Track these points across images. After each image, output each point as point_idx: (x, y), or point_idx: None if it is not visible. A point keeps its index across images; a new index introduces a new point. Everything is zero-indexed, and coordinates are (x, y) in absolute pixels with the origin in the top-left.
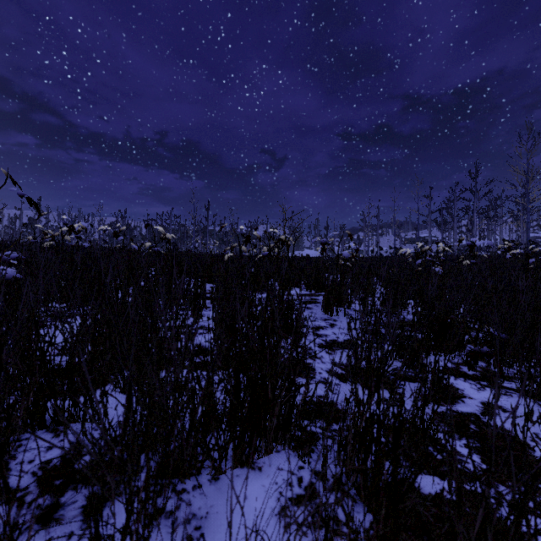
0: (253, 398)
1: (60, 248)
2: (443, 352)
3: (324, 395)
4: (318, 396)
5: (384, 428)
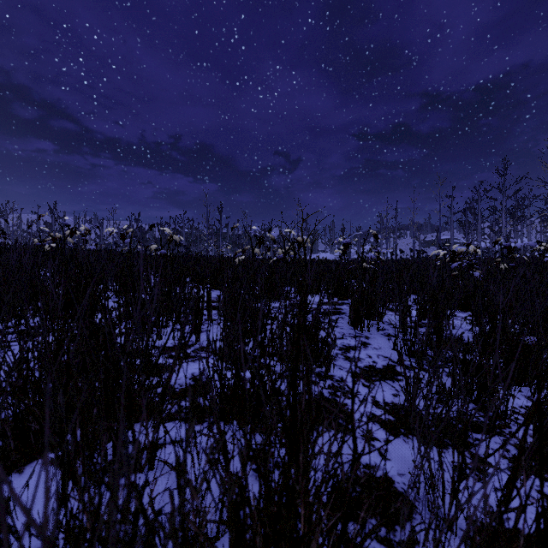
0: (268, 546)
1: (62, 251)
2: (517, 386)
3: (371, 462)
4: (363, 465)
5: (484, 543)
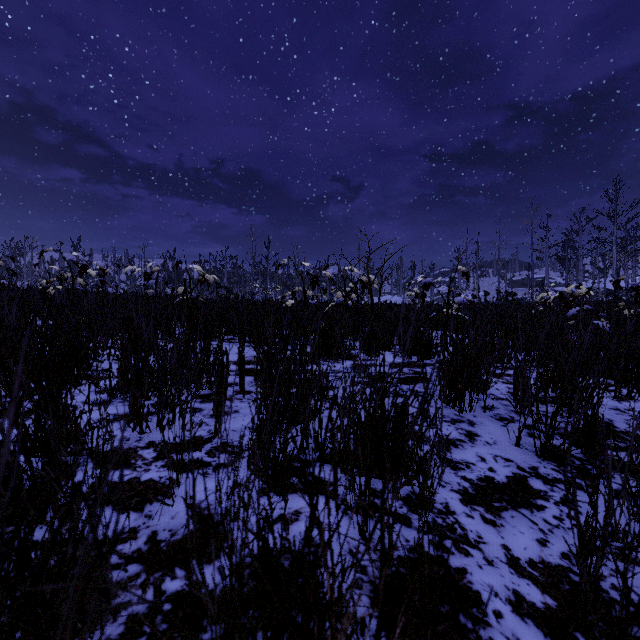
0: None
1: (69, 294)
2: None
3: None
4: None
5: None
